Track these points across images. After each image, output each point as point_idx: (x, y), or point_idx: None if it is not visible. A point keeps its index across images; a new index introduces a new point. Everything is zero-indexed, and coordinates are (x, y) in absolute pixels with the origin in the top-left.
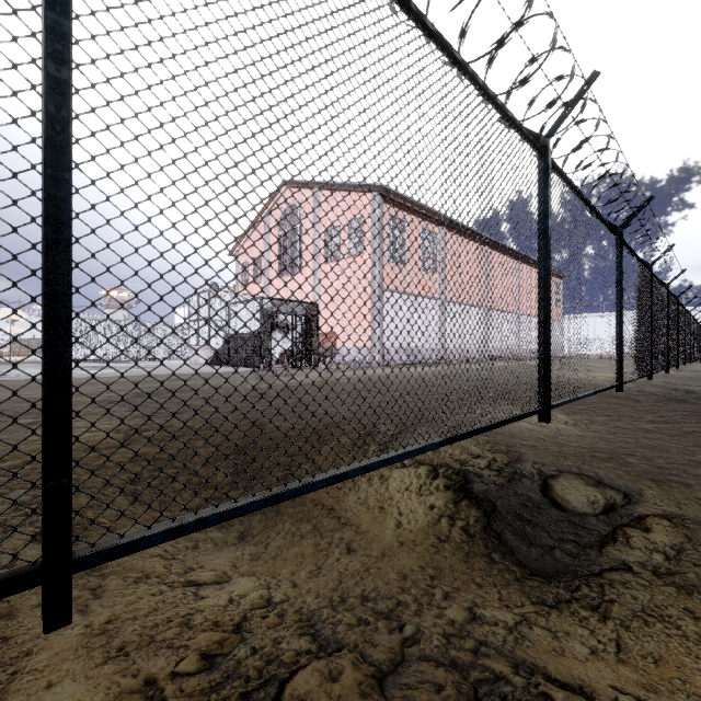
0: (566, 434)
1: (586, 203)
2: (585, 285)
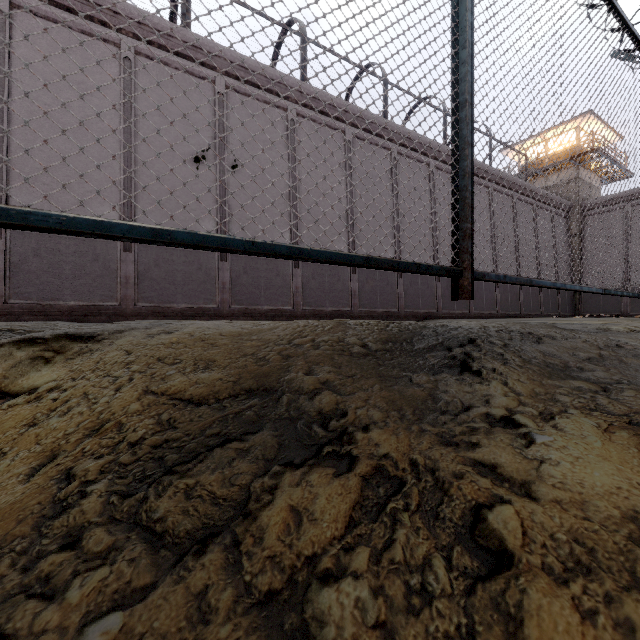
0: None
1: None
2: None
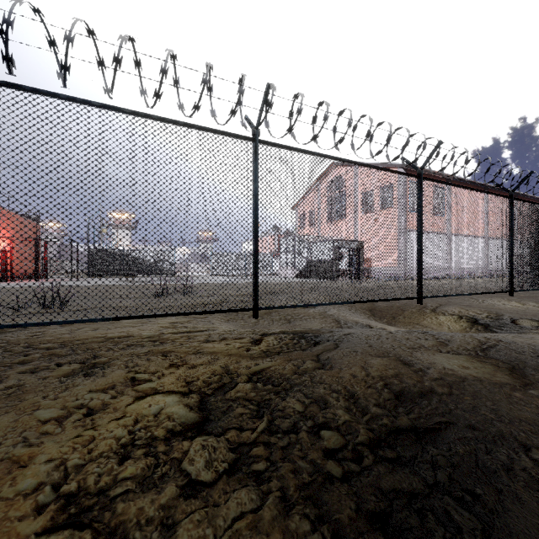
0: (531, 310)
1: (538, 205)
2: (537, 241)
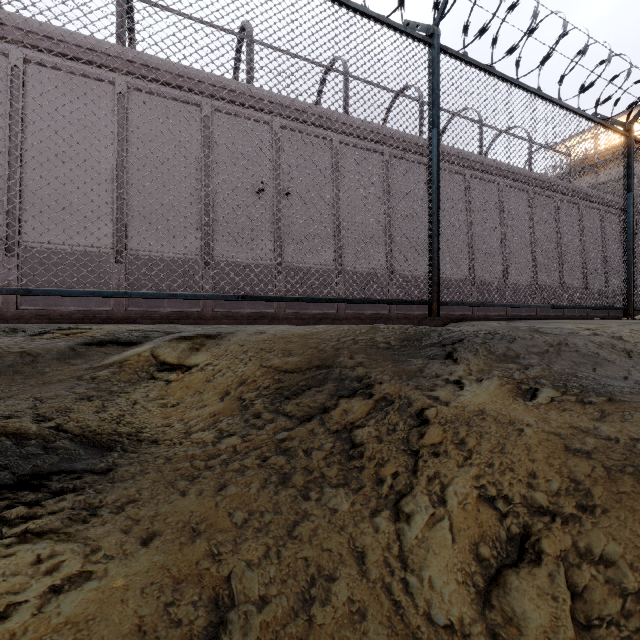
0: None
1: None
2: None
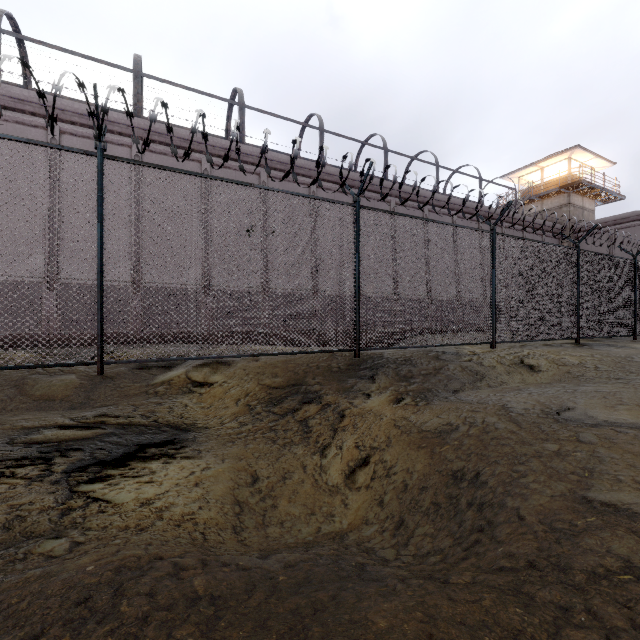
0: None
1: None
2: None
